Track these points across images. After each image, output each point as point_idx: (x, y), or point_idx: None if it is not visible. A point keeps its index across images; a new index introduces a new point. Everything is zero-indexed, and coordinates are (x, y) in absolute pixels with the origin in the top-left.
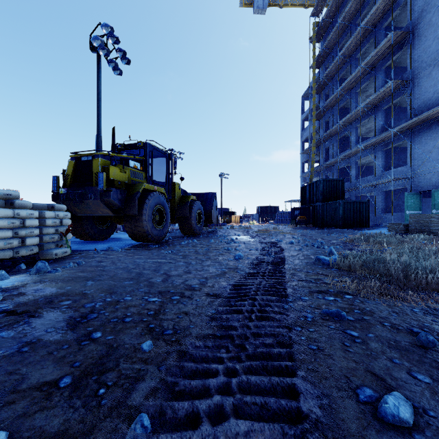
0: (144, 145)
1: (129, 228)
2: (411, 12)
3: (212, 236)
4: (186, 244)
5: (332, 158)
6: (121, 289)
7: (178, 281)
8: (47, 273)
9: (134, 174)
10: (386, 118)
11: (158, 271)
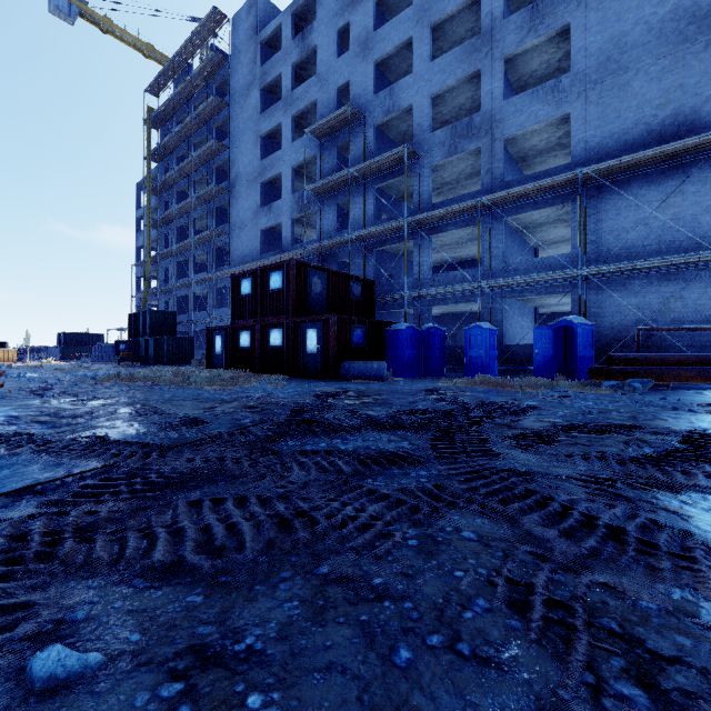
0: None
1: None
2: (231, 173)
3: None
4: None
5: (172, 282)
6: None
7: None
8: None
9: None
10: (218, 257)
11: None
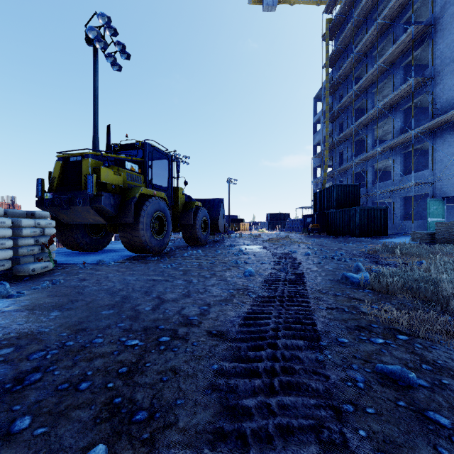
0: (143, 145)
1: (124, 237)
2: (433, 5)
3: (219, 246)
4: (189, 256)
5: (346, 163)
6: (93, 323)
7: (172, 310)
8: (7, 298)
9: (131, 177)
10: (405, 119)
11: (149, 294)
